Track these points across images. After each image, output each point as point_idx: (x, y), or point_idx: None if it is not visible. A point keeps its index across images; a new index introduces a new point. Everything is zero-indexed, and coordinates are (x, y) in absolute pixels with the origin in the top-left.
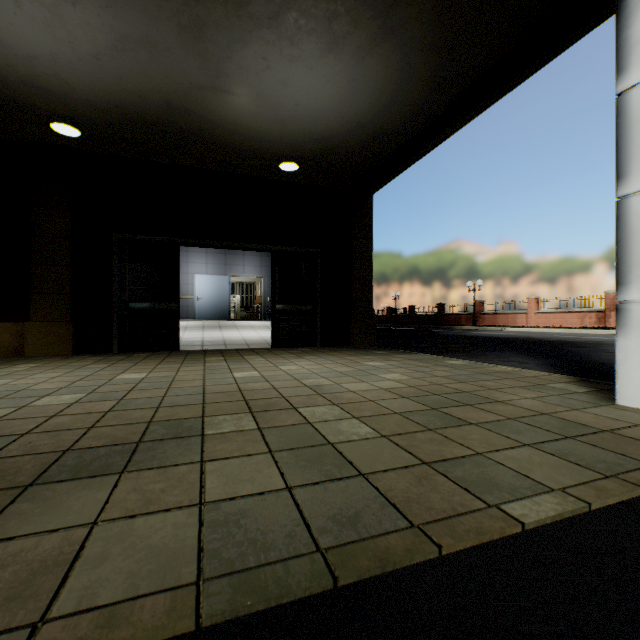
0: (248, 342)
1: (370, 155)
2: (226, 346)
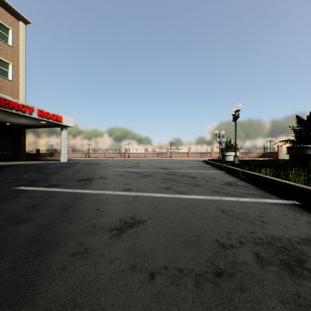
0: None
1: (29, 125)
2: None
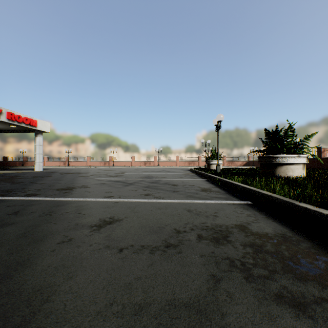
0: None
1: None
2: None
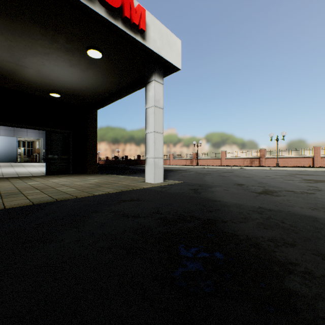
0: (32, 173)
1: (93, 97)
2: (19, 175)
